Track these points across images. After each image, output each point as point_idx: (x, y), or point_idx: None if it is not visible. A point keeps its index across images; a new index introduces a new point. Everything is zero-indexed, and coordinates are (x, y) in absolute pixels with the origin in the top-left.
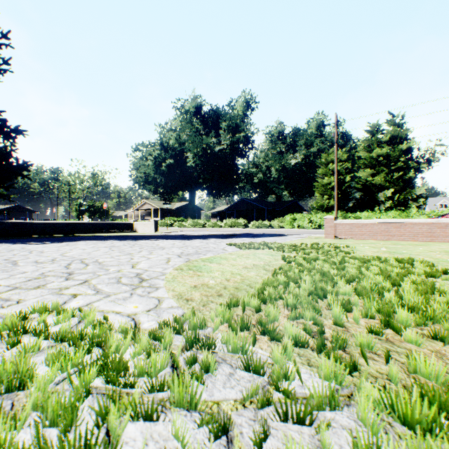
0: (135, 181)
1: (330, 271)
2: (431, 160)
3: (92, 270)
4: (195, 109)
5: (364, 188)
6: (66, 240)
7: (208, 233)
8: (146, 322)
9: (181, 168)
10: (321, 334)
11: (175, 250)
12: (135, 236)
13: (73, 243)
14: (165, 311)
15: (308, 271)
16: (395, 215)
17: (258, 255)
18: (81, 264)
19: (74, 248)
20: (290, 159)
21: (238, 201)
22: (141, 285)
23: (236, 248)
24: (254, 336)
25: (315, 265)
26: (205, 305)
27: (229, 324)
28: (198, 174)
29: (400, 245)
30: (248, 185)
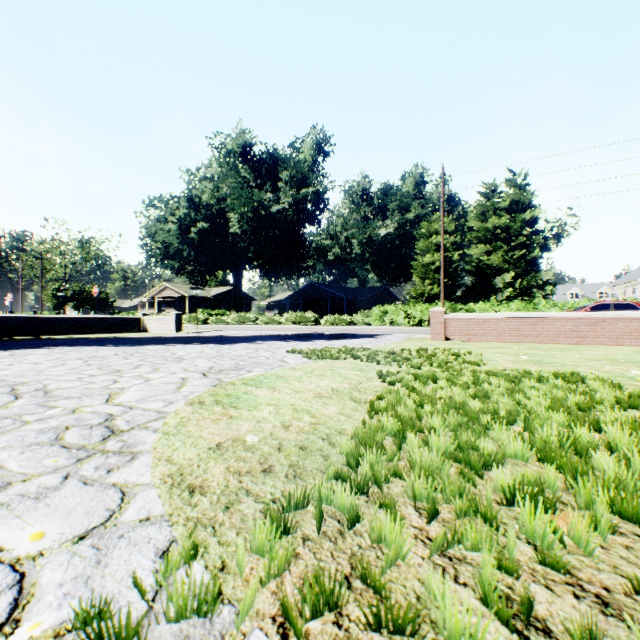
0: (149, 254)
1: (468, 402)
2: (560, 235)
3: (19, 410)
4: (242, 149)
5: (477, 270)
6: (16, 346)
7: (261, 333)
8: (51, 591)
9: (220, 235)
10: (529, 612)
11: (200, 363)
12: (142, 339)
13: (24, 352)
14: (124, 536)
15: (431, 403)
16: (519, 307)
17: (339, 371)
18: (7, 395)
19: (19, 360)
20: (379, 228)
21: (305, 287)
22: (102, 447)
23: (303, 358)
24: None
25: (437, 389)
26: (230, 506)
27: (283, 600)
28: (247, 245)
29: (542, 351)
30: (320, 264)
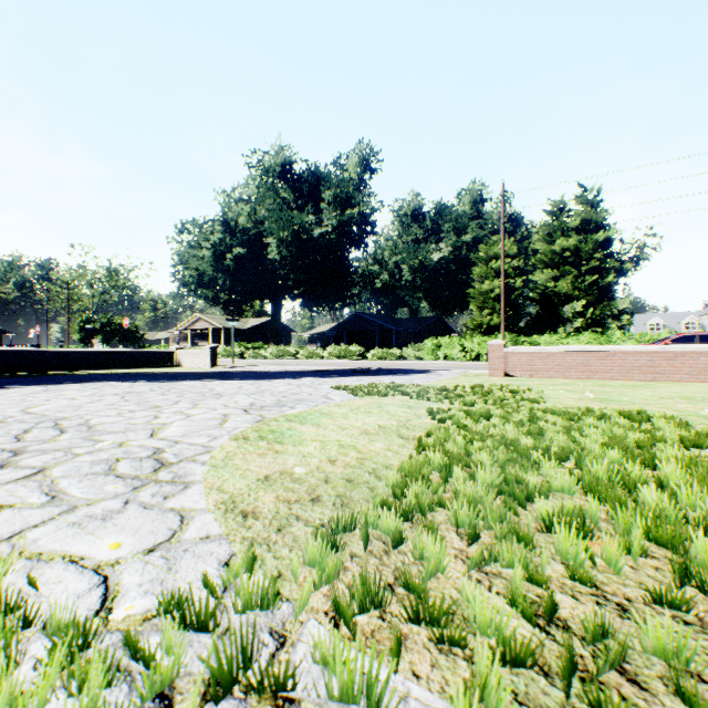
0: (182, 283)
1: (521, 439)
2: (638, 257)
3: (68, 443)
4: (281, 167)
5: (542, 298)
6: (48, 381)
7: (302, 368)
8: (133, 589)
9: (258, 262)
10: (552, 613)
11: (240, 400)
12: (177, 374)
13: (58, 388)
14: (188, 550)
15: (481, 439)
16: (590, 339)
17: (386, 408)
18: (52, 429)
19: (55, 396)
20: (432, 252)
21: (350, 317)
22: (155, 477)
23: (348, 395)
24: (396, 637)
25: (489, 427)
26: (282, 529)
27: (334, 596)
28: (287, 273)
29: (611, 388)
30: (366, 292)
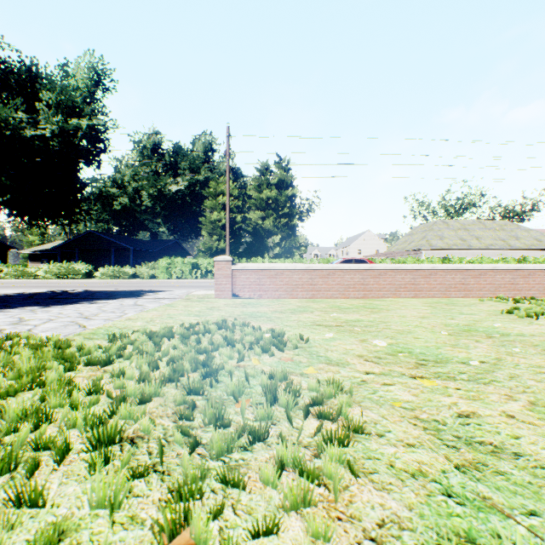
0: None
1: None
2: (310, 210)
3: None
4: None
5: (255, 232)
6: None
7: None
8: None
9: None
10: None
11: None
12: None
13: None
14: None
15: None
16: (290, 261)
17: None
18: None
19: None
20: (171, 184)
21: (82, 235)
22: None
23: None
24: None
25: None
26: None
27: None
28: None
29: (357, 313)
30: (105, 213)
